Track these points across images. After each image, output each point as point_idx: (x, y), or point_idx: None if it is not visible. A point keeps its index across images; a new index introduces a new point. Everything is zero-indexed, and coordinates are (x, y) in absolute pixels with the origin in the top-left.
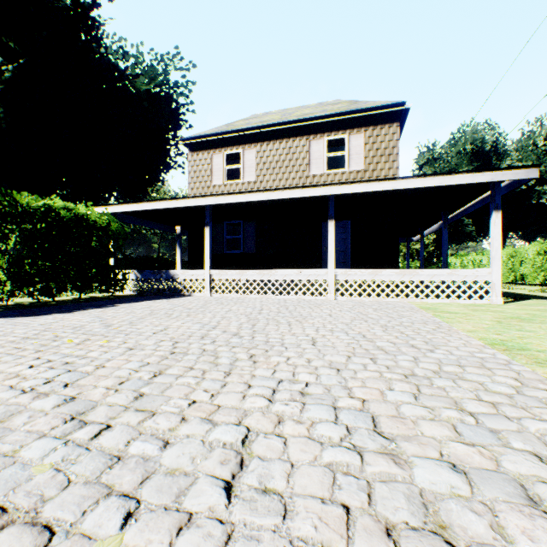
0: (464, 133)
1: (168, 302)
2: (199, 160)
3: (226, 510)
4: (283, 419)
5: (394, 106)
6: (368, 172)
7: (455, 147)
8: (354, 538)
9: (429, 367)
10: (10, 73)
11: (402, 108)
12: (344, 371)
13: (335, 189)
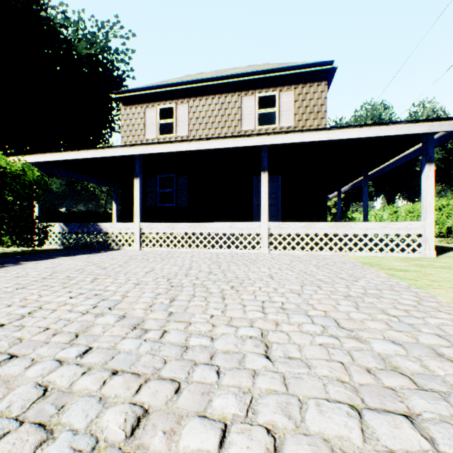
0: (366, 110)
1: (87, 258)
2: (132, 114)
3: None
4: None
5: (323, 64)
6: (298, 128)
7: (358, 122)
8: None
9: None
10: None
11: (330, 66)
12: None
13: (269, 139)
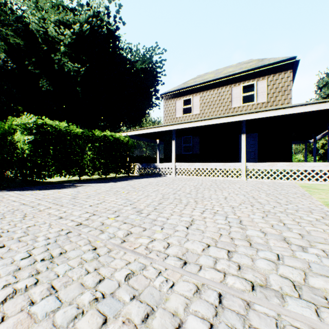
0: None
1: (155, 179)
2: (169, 104)
3: (186, 230)
4: (205, 217)
5: (287, 60)
6: (270, 102)
7: None
8: (221, 237)
9: (278, 210)
10: (83, 71)
11: (293, 60)
12: (235, 208)
13: (245, 116)
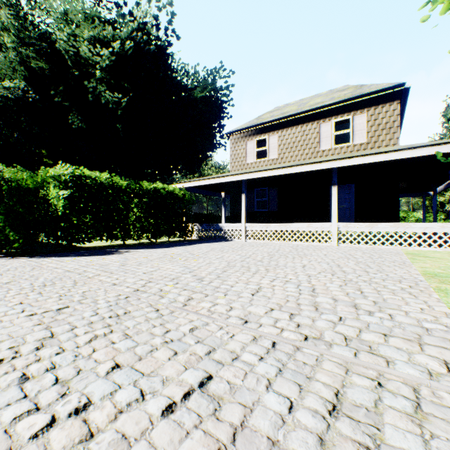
0: None
1: (219, 244)
2: (237, 146)
3: (251, 297)
4: (275, 285)
5: (393, 88)
6: (370, 144)
7: None
8: (287, 303)
9: (362, 279)
10: (125, 103)
11: (401, 88)
12: (312, 277)
13: (336, 163)
